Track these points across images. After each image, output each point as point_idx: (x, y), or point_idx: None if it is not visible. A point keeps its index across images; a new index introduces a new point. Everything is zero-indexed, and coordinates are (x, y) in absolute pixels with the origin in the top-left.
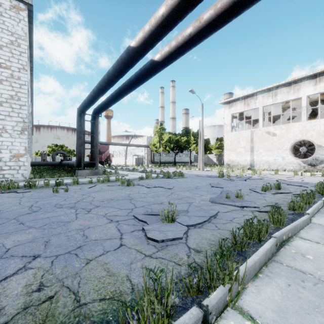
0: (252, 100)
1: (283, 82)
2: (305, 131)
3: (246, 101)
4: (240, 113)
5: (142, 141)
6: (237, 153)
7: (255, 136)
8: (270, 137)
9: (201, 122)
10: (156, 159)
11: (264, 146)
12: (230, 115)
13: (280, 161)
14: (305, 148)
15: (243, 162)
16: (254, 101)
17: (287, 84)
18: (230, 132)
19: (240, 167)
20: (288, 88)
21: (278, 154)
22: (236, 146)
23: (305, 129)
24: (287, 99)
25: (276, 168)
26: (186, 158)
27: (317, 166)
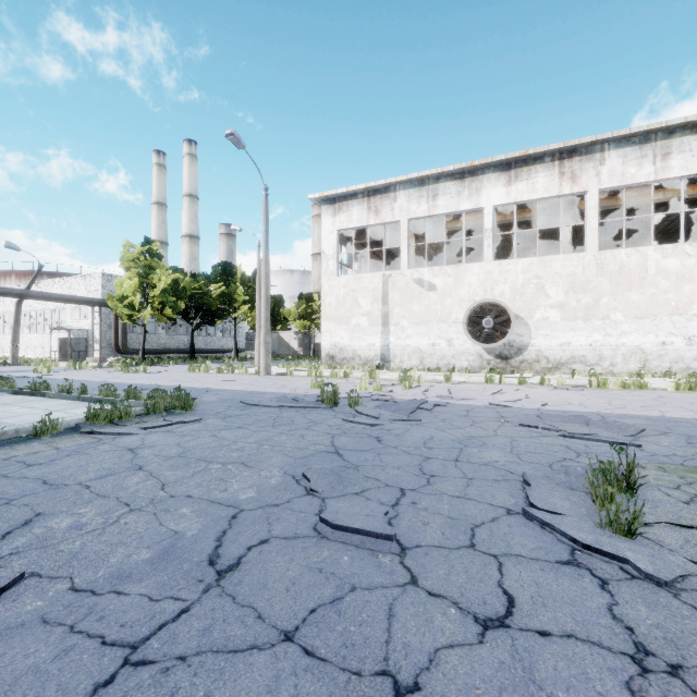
0: (386, 201)
1: (451, 168)
2: (491, 283)
3: (373, 202)
4: (357, 234)
5: (86, 287)
6: (353, 329)
7: (393, 290)
8: (423, 292)
9: (264, 237)
10: (134, 342)
11: (411, 313)
12: (336, 232)
13: (444, 349)
14: (492, 320)
15: (367, 350)
16: (390, 204)
17: (458, 174)
18: (336, 275)
19: (360, 364)
20: (459, 183)
21: (439, 333)
22: (350, 311)
23: (491, 278)
24: (458, 209)
25: (437, 366)
26: (226, 339)
27: (511, 360)
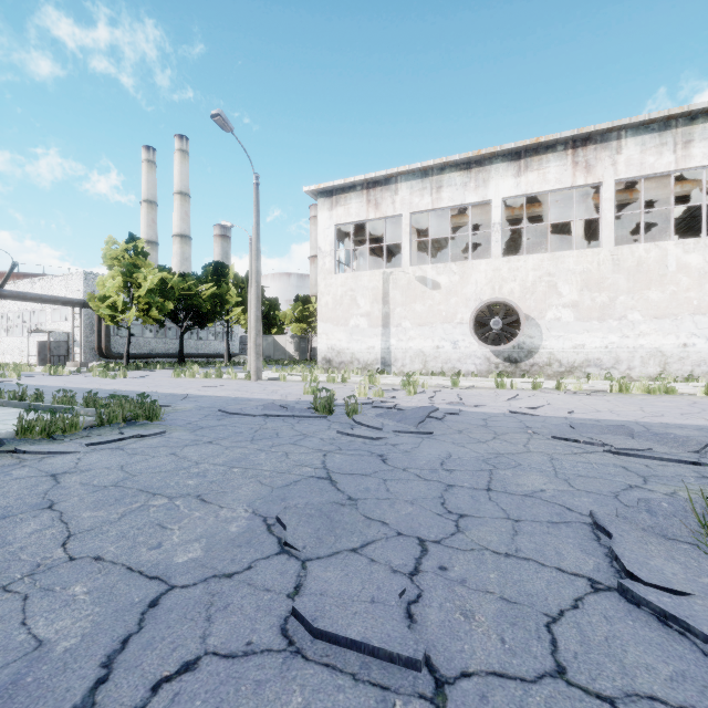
0: (386, 194)
1: (457, 158)
2: (499, 281)
3: (373, 195)
4: (355, 230)
5: (67, 287)
6: (351, 331)
7: (394, 288)
8: (426, 291)
9: (254, 230)
10: (119, 346)
11: (414, 314)
12: (333, 227)
13: (449, 352)
14: (501, 321)
15: (366, 353)
16: (391, 197)
17: (464, 164)
18: (333, 273)
19: (358, 368)
20: (465, 174)
21: (444, 335)
22: (349, 312)
23: (499, 276)
24: (464, 201)
25: (441, 370)
26: (219, 343)
27: (521, 364)
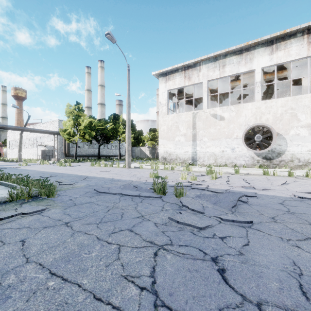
0: (194, 72)
1: (234, 48)
2: (259, 114)
3: (187, 73)
4: (178, 93)
5: (52, 126)
6: (176, 143)
7: (199, 121)
8: (216, 121)
9: (127, 93)
10: (73, 152)
11: (209, 133)
12: (167, 91)
13: (229, 154)
14: (261, 136)
15: (183, 154)
16: (197, 73)
17: (238, 51)
18: (167, 114)
19: (180, 162)
20: (239, 57)
21: (226, 144)
22: (174, 133)
23: (259, 111)
24: (238, 71)
25: (225, 163)
26: (116, 150)
27: (273, 160)
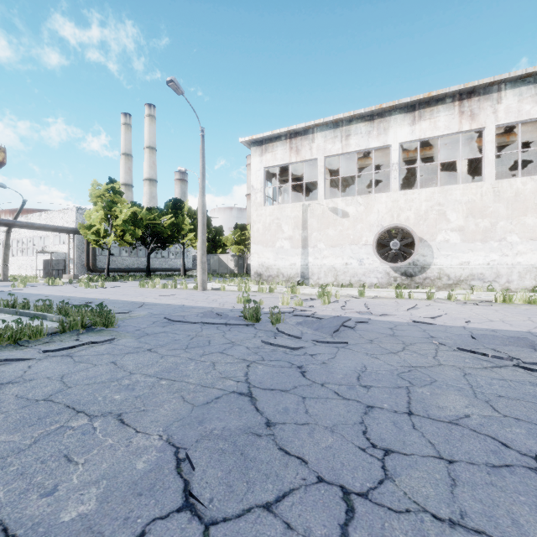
0: (305, 142)
1: (362, 111)
2: (397, 210)
3: (294, 143)
4: (281, 172)
5: (64, 219)
6: (277, 251)
7: (312, 217)
8: (337, 219)
9: (200, 172)
10: (103, 263)
11: (327, 237)
12: (263, 169)
13: (356, 268)
14: (399, 242)
15: (289, 269)
16: (309, 144)
17: (368, 117)
18: (263, 205)
19: (283, 280)
20: (369, 124)
21: (351, 254)
22: (275, 236)
23: (397, 206)
24: (368, 146)
25: (349, 282)
26: (177, 260)
27: (415, 277)
